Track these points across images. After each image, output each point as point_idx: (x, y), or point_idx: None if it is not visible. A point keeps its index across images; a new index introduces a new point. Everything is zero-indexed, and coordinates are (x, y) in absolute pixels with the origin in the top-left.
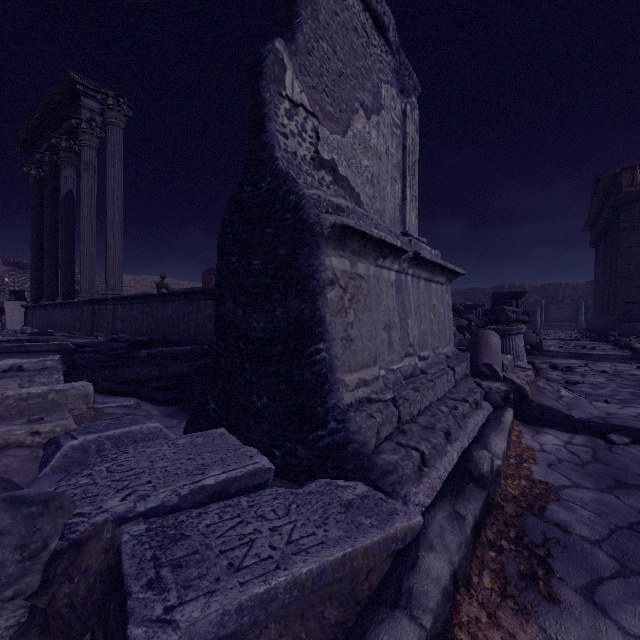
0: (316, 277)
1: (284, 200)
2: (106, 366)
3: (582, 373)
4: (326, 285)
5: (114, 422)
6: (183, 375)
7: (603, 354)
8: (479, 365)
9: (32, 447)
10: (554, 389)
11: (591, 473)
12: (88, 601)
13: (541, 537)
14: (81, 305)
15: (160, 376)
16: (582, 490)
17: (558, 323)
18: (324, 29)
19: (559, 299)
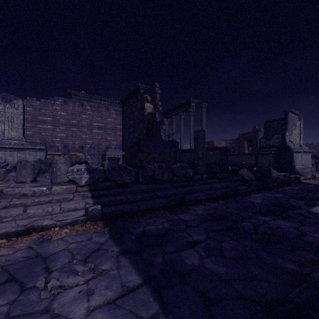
0: (293, 156)
1: (288, 148)
2: None
3: None
4: (294, 157)
5: None
6: None
7: None
8: (317, 169)
9: None
10: None
11: None
12: (283, 177)
13: None
14: None
15: None
16: None
17: None
18: (289, 123)
19: None
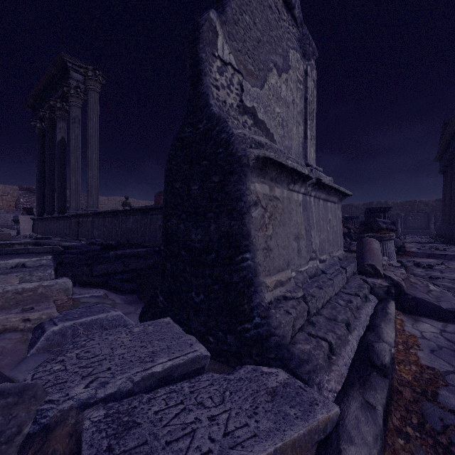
0: (243, 199)
1: (217, 138)
2: (85, 263)
3: (440, 270)
4: (251, 206)
5: (87, 310)
6: (140, 270)
7: (453, 254)
8: (364, 265)
9: (24, 331)
10: (424, 284)
11: None
12: None
13: (440, 423)
14: (70, 218)
15: (123, 271)
16: None
17: (414, 230)
18: (247, 5)
19: (414, 212)
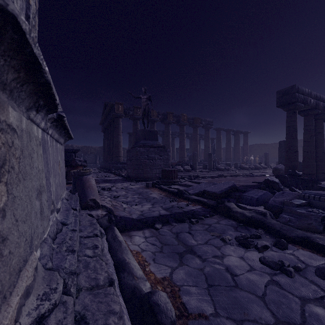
0: None
1: None
2: None
3: (115, 190)
4: None
5: None
6: None
7: (114, 179)
8: (88, 201)
9: None
10: (120, 204)
11: (168, 254)
12: None
13: None
14: None
15: None
16: (177, 270)
17: (89, 164)
18: None
19: (89, 153)
